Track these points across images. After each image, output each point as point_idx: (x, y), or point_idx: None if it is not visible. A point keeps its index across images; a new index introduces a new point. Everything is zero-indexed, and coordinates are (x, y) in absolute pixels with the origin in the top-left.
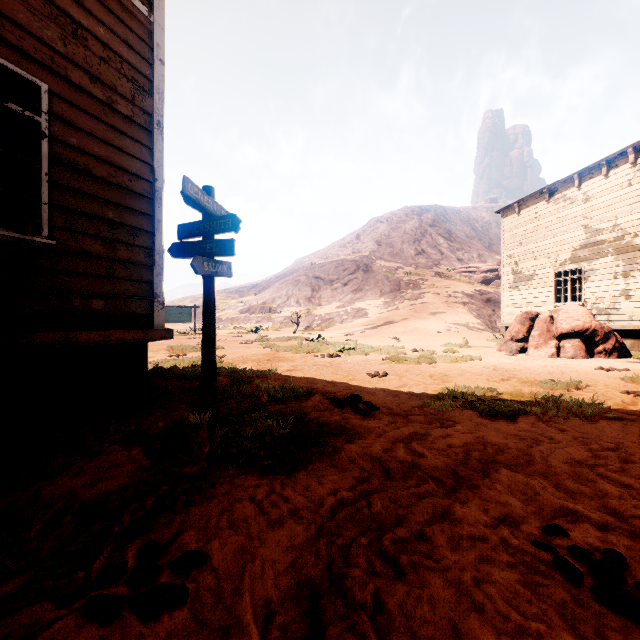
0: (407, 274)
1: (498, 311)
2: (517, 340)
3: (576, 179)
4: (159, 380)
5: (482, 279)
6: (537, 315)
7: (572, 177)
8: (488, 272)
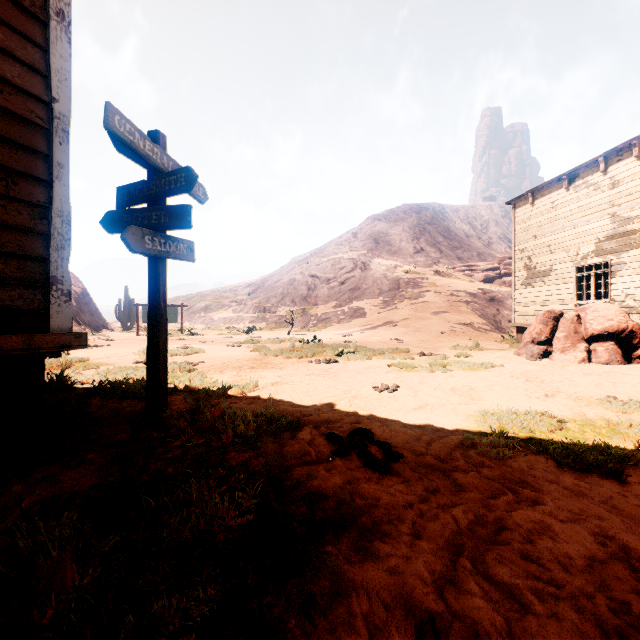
0: (406, 272)
1: (502, 310)
2: (539, 342)
3: (601, 162)
4: (95, 401)
5: (484, 278)
6: (561, 314)
7: (596, 160)
8: (489, 270)
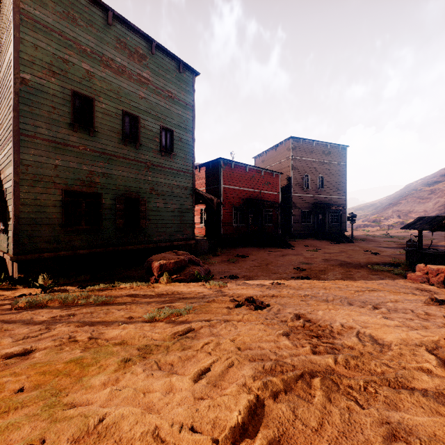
0: None
1: None
2: None
3: None
4: None
5: None
6: None
7: None
8: None
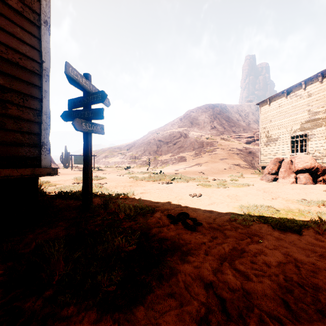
0: (207, 139)
1: (255, 158)
2: (272, 174)
3: (303, 84)
4: (57, 200)
5: (246, 141)
6: (283, 160)
7: (300, 83)
8: (249, 138)
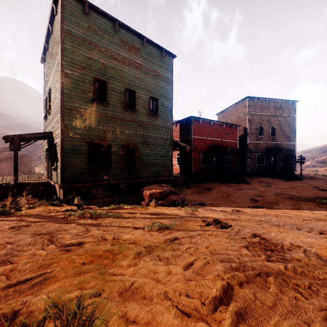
0: None
1: None
2: None
3: None
4: None
5: None
6: None
7: None
8: None
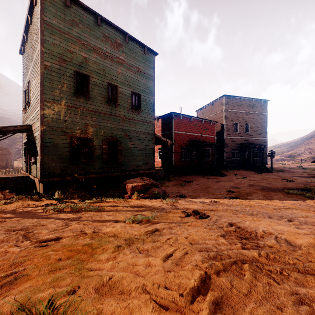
0: None
1: None
2: None
3: None
4: None
5: None
6: None
7: None
8: None
